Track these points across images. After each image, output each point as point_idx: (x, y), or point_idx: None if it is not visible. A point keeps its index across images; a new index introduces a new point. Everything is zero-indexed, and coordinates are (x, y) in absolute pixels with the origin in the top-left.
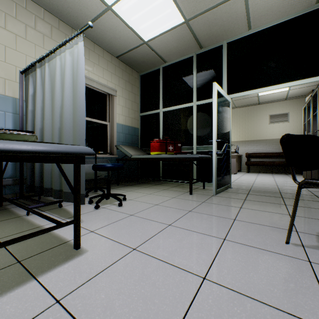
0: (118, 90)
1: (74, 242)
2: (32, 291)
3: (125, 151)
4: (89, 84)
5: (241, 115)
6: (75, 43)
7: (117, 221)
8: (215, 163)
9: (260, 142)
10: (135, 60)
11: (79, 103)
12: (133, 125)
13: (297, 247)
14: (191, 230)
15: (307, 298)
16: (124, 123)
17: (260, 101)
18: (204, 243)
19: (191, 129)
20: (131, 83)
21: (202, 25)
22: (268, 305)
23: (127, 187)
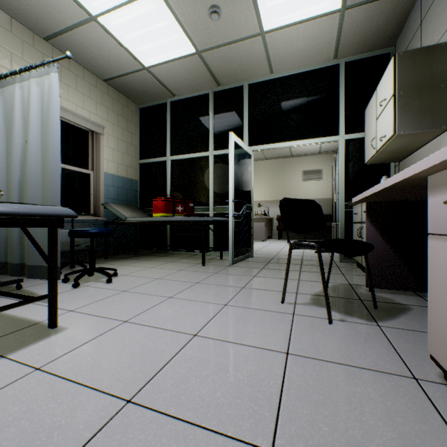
0: (107, 126)
1: (49, 321)
2: (3, 366)
3: (117, 212)
4: (61, 116)
5: (273, 169)
6: (46, 73)
7: (105, 298)
8: (231, 228)
9: None
10: (132, 88)
11: (52, 151)
12: (129, 176)
13: (289, 305)
14: (194, 300)
15: (277, 337)
16: (115, 172)
17: (293, 153)
18: (203, 310)
19: (207, 185)
20: (127, 118)
21: (218, 60)
22: (244, 345)
23: (120, 260)
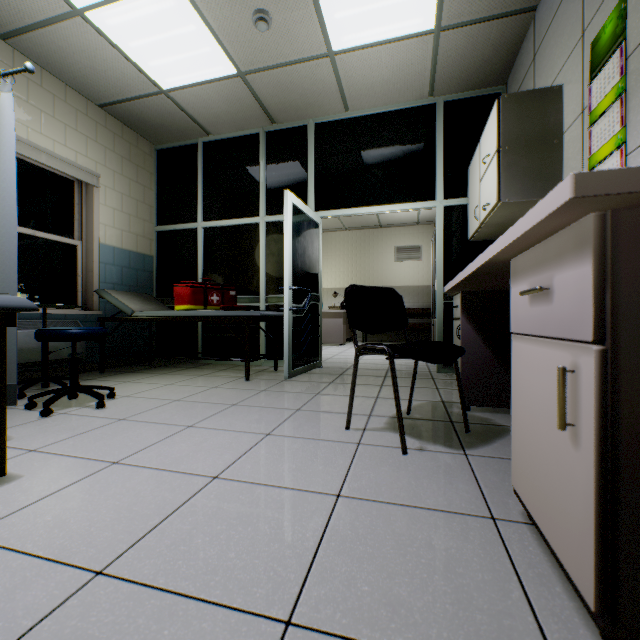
0: (105, 175)
1: None
2: None
3: (119, 303)
4: (28, 156)
5: (355, 244)
6: None
7: (91, 430)
8: (288, 326)
9: None
10: (143, 119)
11: (3, 210)
12: (140, 249)
13: (356, 432)
14: (224, 429)
15: (329, 475)
16: (118, 244)
17: (383, 222)
18: (235, 443)
19: (256, 265)
20: (136, 164)
21: (270, 87)
22: (282, 487)
23: (124, 375)
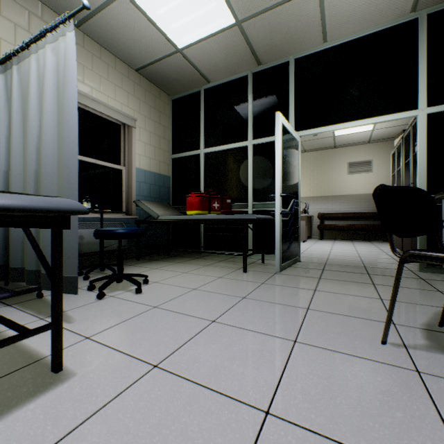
0: (139, 119)
1: (52, 361)
2: None
3: (149, 210)
4: (92, 107)
5: (312, 162)
6: (61, 34)
7: (132, 317)
8: (279, 227)
9: (336, 199)
10: (164, 76)
11: (67, 130)
12: (161, 171)
13: (398, 349)
14: (246, 328)
15: (425, 437)
16: (148, 168)
17: (337, 143)
18: (265, 350)
19: (245, 179)
20: (159, 111)
21: (260, 31)
22: None
23: (152, 262)
